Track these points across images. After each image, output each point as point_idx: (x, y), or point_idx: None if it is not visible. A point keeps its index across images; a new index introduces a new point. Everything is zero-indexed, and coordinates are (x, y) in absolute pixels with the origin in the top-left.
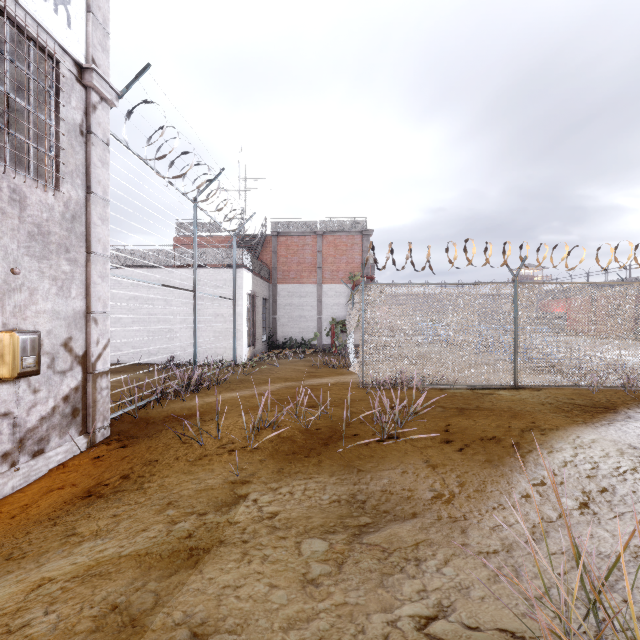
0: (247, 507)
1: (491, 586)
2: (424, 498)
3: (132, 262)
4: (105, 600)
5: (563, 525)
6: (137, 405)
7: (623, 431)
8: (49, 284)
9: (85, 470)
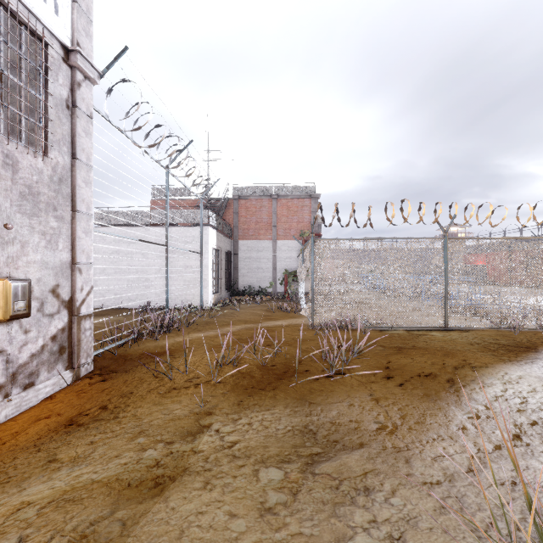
0: (210, 436)
1: (438, 517)
2: (370, 429)
3: (114, 221)
4: (74, 529)
5: (499, 456)
6: (117, 344)
7: None
8: (39, 238)
9: (70, 401)
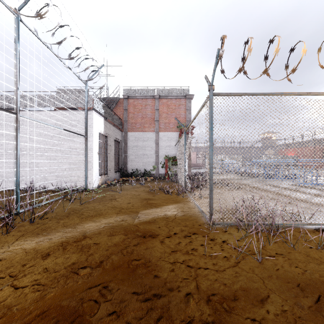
0: None
1: None
2: None
3: (0, 105)
4: None
5: None
6: None
7: None
8: None
9: None
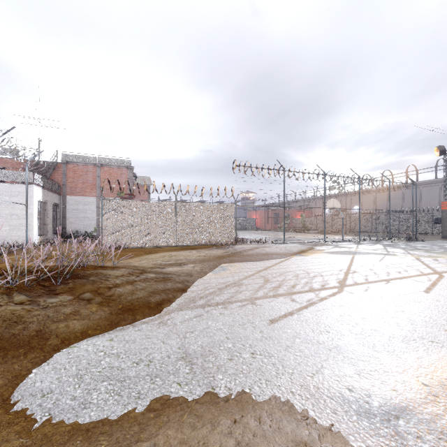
0: None
1: None
2: None
3: None
4: None
5: None
6: None
7: (180, 252)
8: None
9: None
